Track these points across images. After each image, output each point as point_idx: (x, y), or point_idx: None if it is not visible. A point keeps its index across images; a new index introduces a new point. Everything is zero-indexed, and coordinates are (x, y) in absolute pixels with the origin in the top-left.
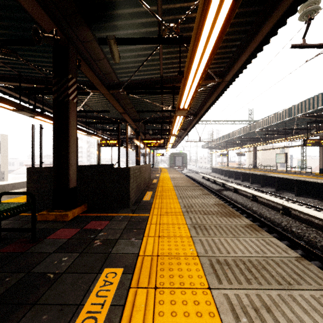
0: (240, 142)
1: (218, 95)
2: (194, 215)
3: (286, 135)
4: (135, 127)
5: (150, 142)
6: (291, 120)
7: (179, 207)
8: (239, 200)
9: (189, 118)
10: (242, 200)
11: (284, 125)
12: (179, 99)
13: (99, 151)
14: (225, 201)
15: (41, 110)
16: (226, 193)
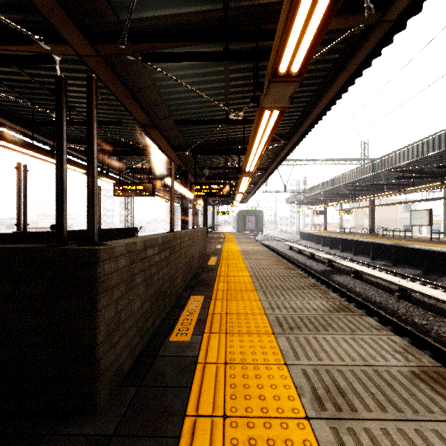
0: (349, 192)
1: (350, 78)
2: None
3: (435, 178)
4: (178, 163)
5: (204, 187)
6: None
7: (298, 407)
8: (373, 296)
9: (276, 145)
10: (380, 297)
11: (436, 160)
12: (289, 2)
13: (99, 201)
14: (346, 297)
15: None
16: (341, 280)
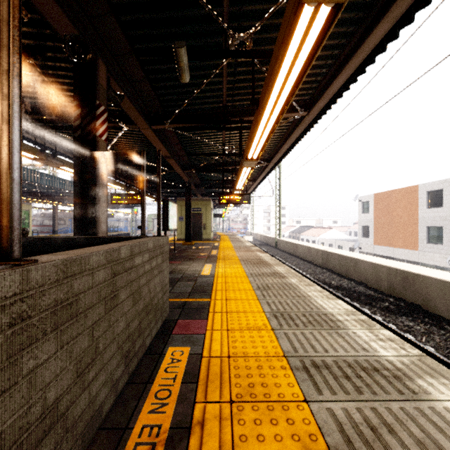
0: None
1: None
2: None
3: None
4: None
5: None
6: None
7: None
8: None
9: None
10: None
11: None
12: None
13: None
14: None
15: None
16: None
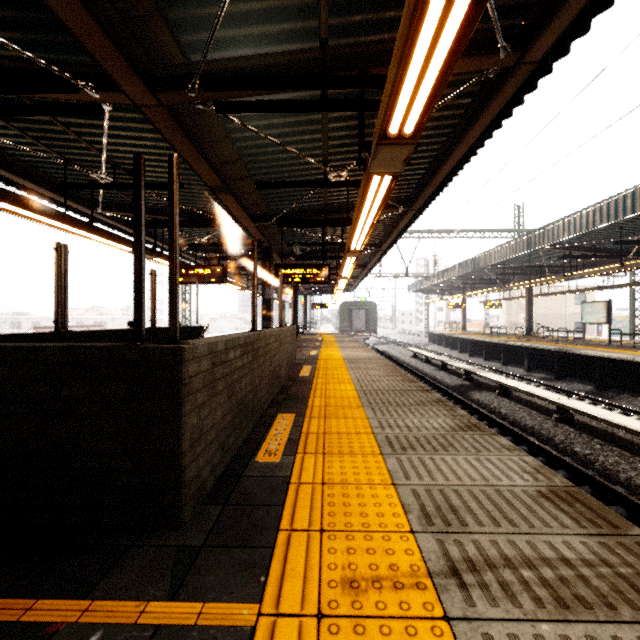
0: (496, 276)
1: (487, 129)
2: (512, 625)
3: (614, 258)
4: (258, 238)
5: (294, 271)
6: (638, 219)
7: (403, 523)
8: (523, 418)
9: (392, 213)
10: (532, 420)
11: (615, 234)
12: (396, 64)
13: (154, 291)
14: (487, 421)
15: (7, 184)
16: (482, 398)
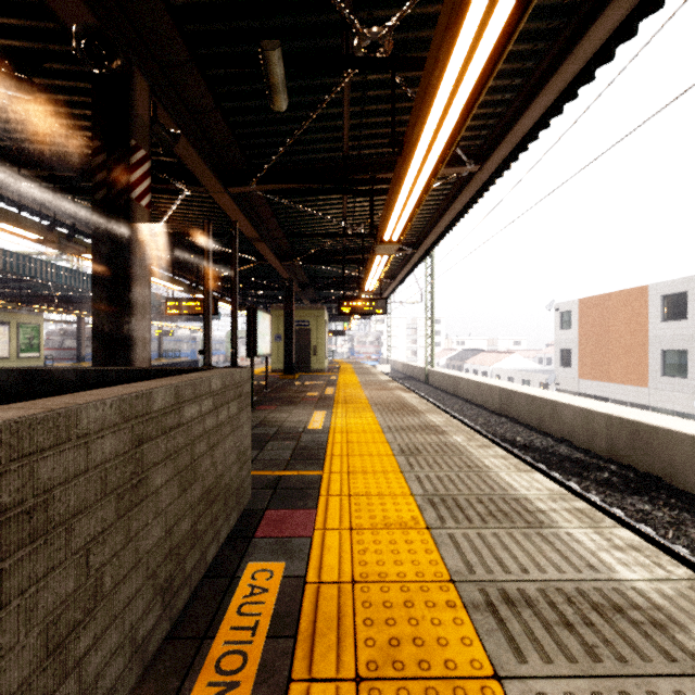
0: None
1: None
2: None
3: None
4: None
5: None
6: None
7: None
8: None
9: None
10: None
11: None
12: None
13: None
14: None
15: None
16: None
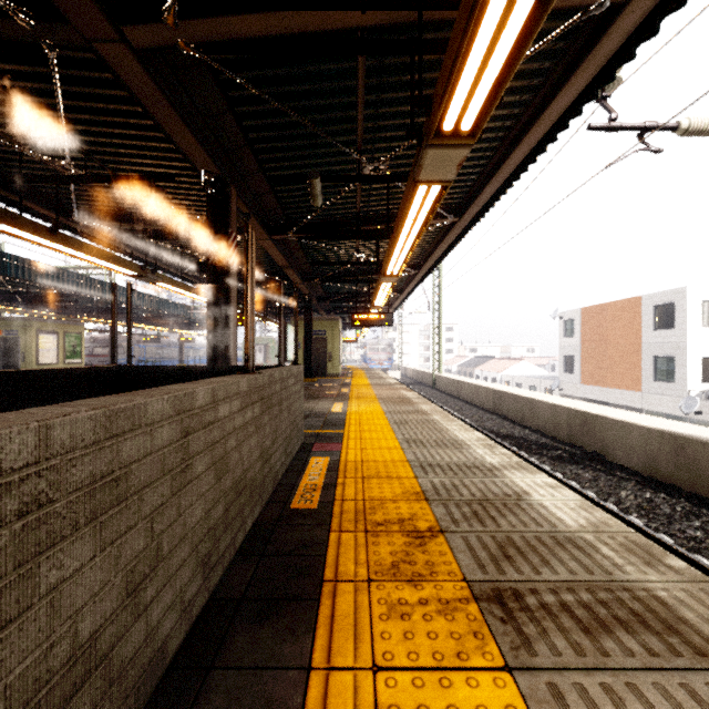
0: None
1: None
2: None
3: None
4: None
5: None
6: None
7: None
8: None
9: None
10: None
11: None
12: None
13: None
14: None
15: None
16: None
